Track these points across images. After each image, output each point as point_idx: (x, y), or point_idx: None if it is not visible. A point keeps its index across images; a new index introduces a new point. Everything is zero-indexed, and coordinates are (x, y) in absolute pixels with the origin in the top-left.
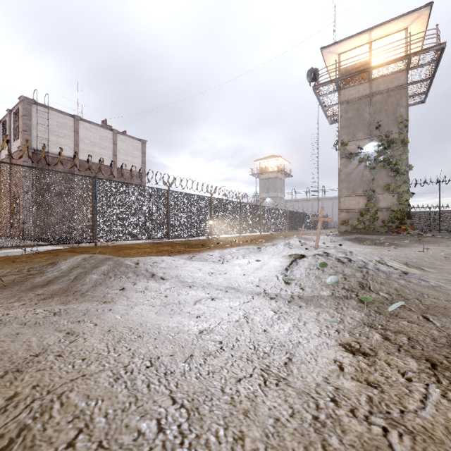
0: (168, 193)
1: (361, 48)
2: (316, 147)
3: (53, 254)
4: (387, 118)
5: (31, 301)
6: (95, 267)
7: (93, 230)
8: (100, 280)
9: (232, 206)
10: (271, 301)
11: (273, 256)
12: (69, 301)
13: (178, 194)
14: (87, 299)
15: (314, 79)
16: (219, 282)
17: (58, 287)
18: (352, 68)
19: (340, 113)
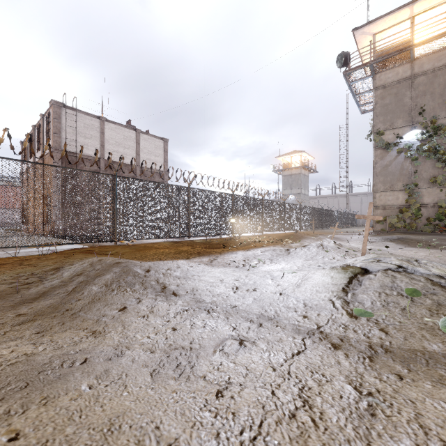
0: (188, 190)
1: (401, 26)
2: (346, 139)
3: (65, 255)
4: (433, 101)
5: (2, 328)
6: (99, 275)
7: (113, 228)
8: (100, 294)
9: (254, 203)
10: (337, 354)
11: (307, 261)
12: (51, 329)
13: (199, 191)
14: (76, 324)
15: (345, 64)
16: (248, 306)
17: (49, 302)
18: (390, 48)
19: (375, 99)
